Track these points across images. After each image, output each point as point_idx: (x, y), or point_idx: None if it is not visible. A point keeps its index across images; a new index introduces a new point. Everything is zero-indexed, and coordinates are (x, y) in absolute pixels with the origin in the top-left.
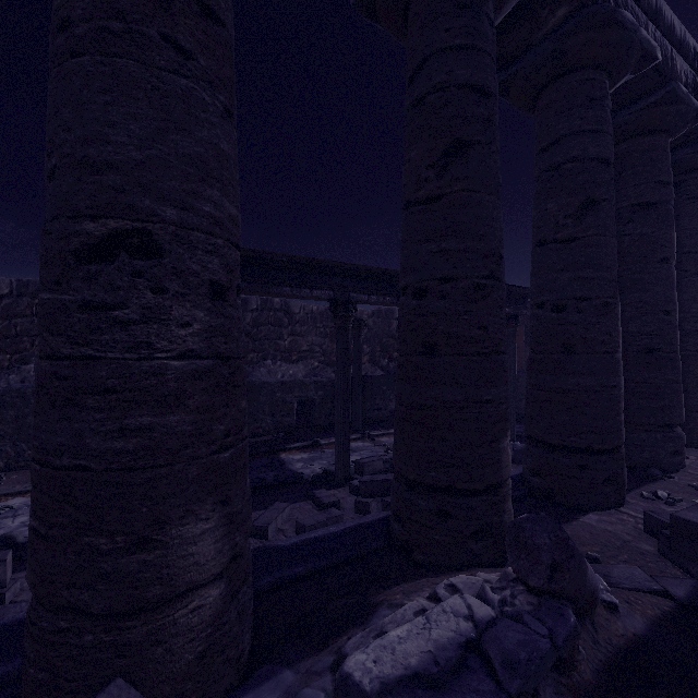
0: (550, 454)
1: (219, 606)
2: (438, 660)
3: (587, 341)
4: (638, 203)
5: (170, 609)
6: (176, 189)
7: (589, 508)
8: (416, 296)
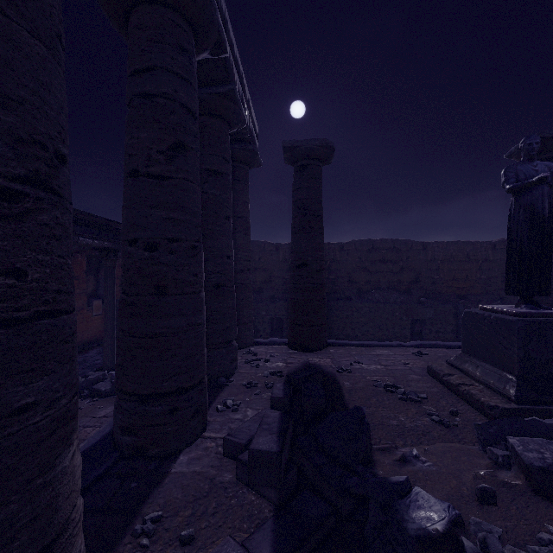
0: (143, 405)
1: None
2: None
3: (178, 283)
4: (212, 169)
5: None
6: None
7: (180, 449)
8: None
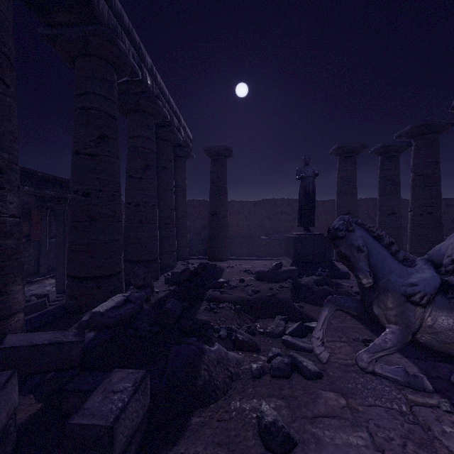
0: (134, 265)
1: (24, 322)
2: (119, 303)
3: (147, 219)
4: (163, 166)
5: (9, 320)
6: (7, 145)
7: None
8: (84, 195)
